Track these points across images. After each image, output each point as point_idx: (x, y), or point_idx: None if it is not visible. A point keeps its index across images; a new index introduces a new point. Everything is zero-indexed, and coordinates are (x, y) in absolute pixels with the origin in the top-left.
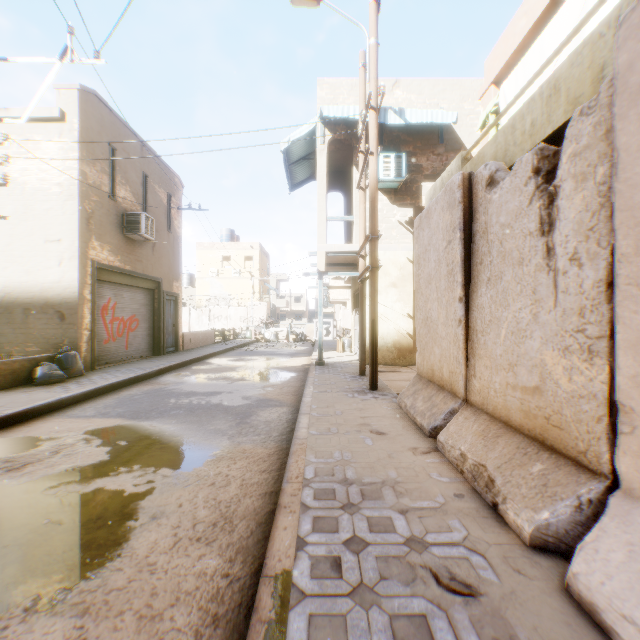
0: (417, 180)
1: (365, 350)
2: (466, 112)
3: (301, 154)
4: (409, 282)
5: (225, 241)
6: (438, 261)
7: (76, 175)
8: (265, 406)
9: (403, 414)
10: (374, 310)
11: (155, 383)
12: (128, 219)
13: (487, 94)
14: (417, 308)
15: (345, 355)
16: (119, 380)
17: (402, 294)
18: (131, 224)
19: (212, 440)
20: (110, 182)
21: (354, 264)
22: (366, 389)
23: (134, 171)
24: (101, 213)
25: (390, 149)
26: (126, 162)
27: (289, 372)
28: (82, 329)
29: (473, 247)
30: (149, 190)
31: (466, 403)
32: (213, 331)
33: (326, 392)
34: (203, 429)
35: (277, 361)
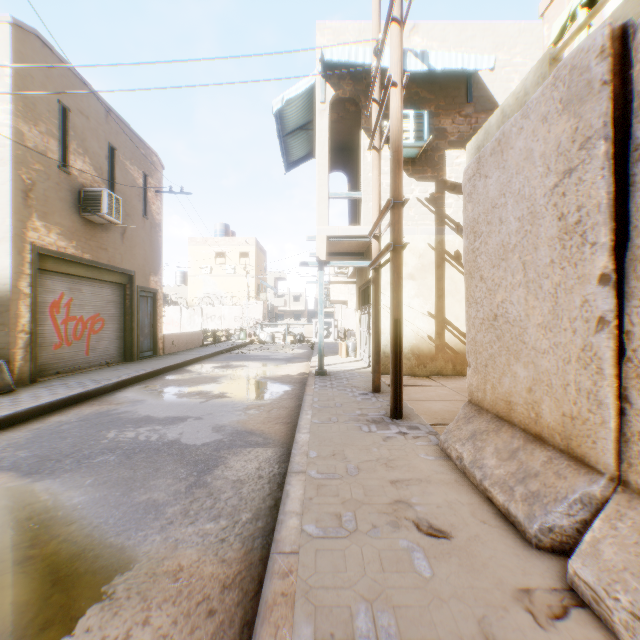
0: (440, 147)
1: (379, 359)
2: (500, 64)
3: (298, 122)
4: (430, 273)
5: (219, 236)
6: (530, 216)
7: (8, 134)
8: (241, 445)
9: (458, 473)
10: (397, 306)
11: (106, 402)
12: (86, 197)
13: (555, 3)
14: (470, 301)
15: (349, 361)
16: (53, 400)
17: (421, 288)
18: (90, 203)
19: (130, 534)
20: (60, 149)
21: (360, 254)
22: (386, 416)
23: (96, 140)
24: (47, 186)
25: (407, 109)
26: (84, 128)
27: (282, 384)
28: (16, 331)
29: (635, 171)
30: (118, 166)
31: (621, 488)
32: (201, 332)
33: (330, 422)
34: (128, 501)
35: (270, 368)
